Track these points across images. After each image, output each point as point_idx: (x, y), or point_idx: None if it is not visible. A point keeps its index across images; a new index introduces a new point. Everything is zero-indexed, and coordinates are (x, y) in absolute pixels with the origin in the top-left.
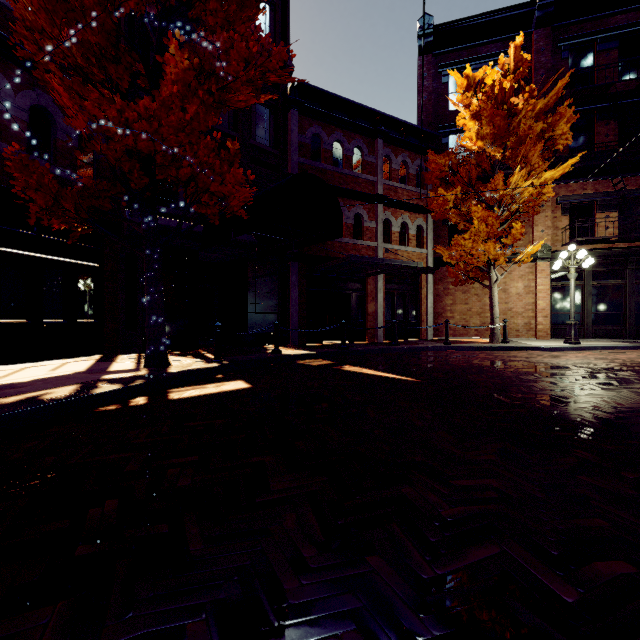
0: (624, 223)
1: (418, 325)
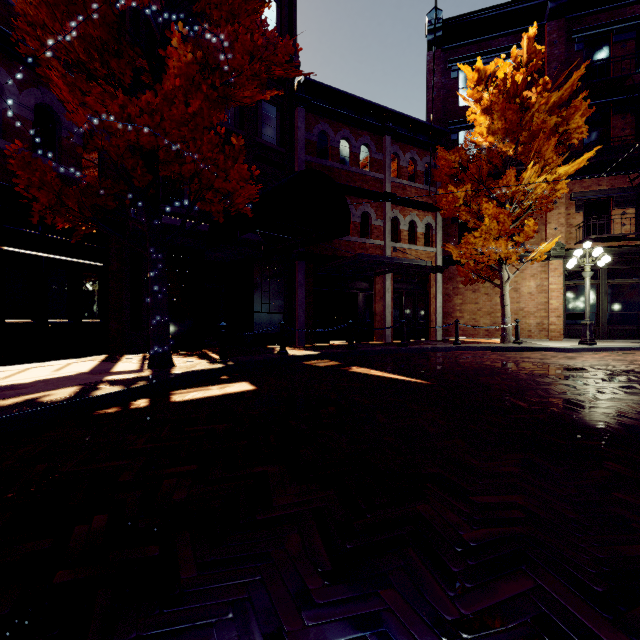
0: None
1: (427, 325)
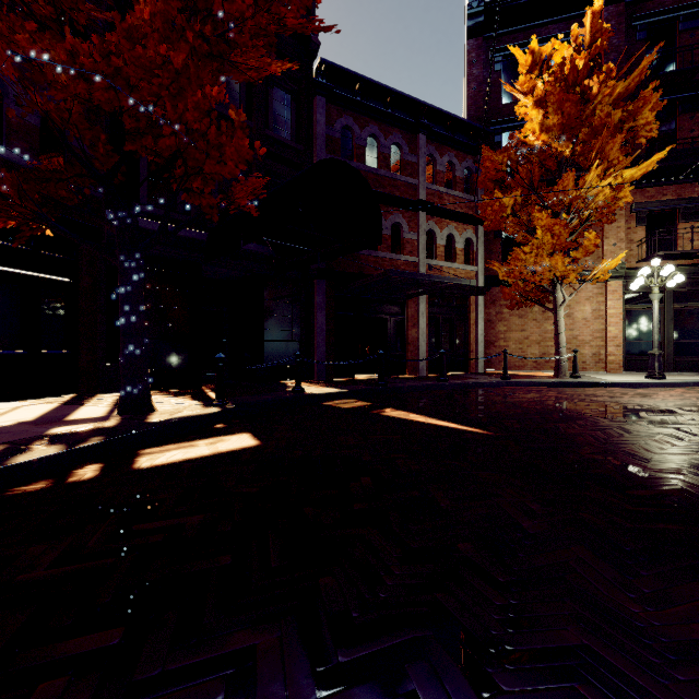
0: None
1: (466, 356)
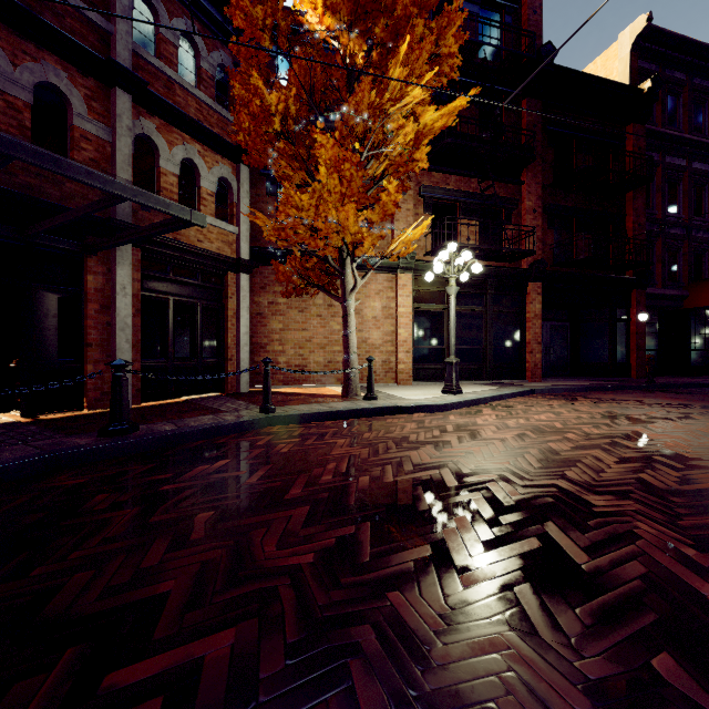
0: (483, 237)
1: (222, 366)
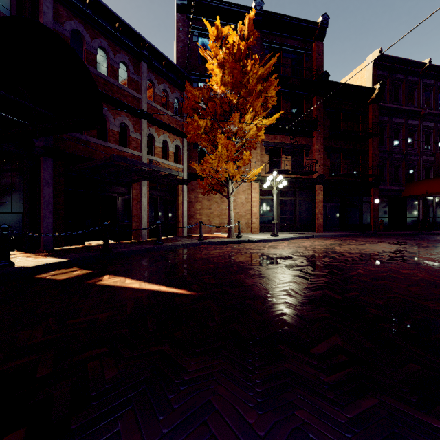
0: (294, 163)
1: (176, 225)
